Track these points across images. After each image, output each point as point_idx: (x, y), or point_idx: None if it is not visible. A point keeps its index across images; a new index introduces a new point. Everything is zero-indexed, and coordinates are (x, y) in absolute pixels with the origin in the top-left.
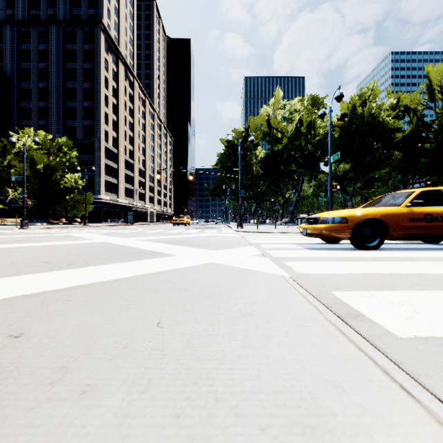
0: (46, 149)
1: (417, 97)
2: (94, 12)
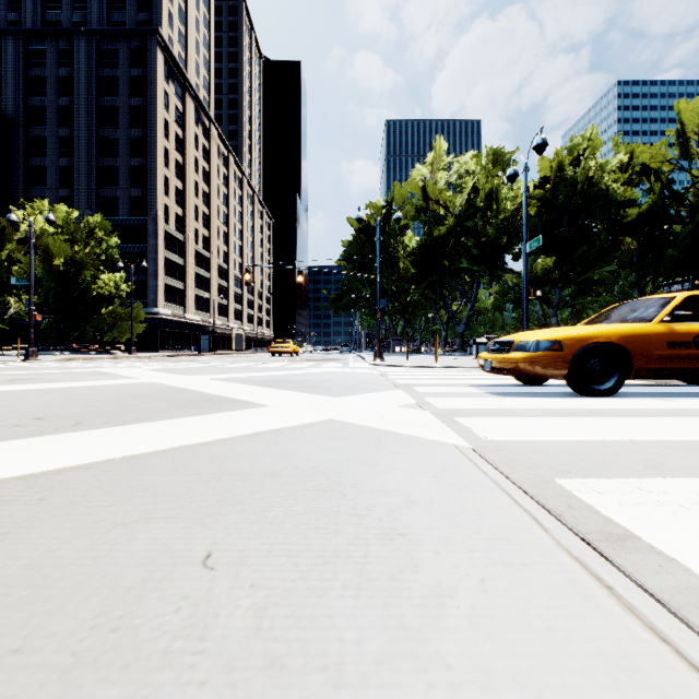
0: (69, 233)
1: (661, 152)
2: (147, 16)
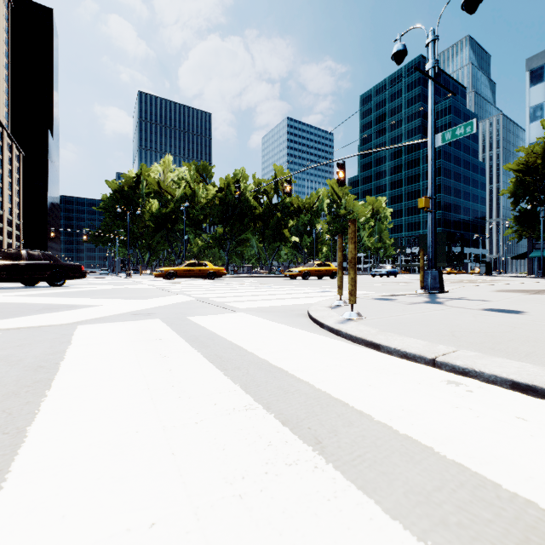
0: None
1: (270, 185)
2: None
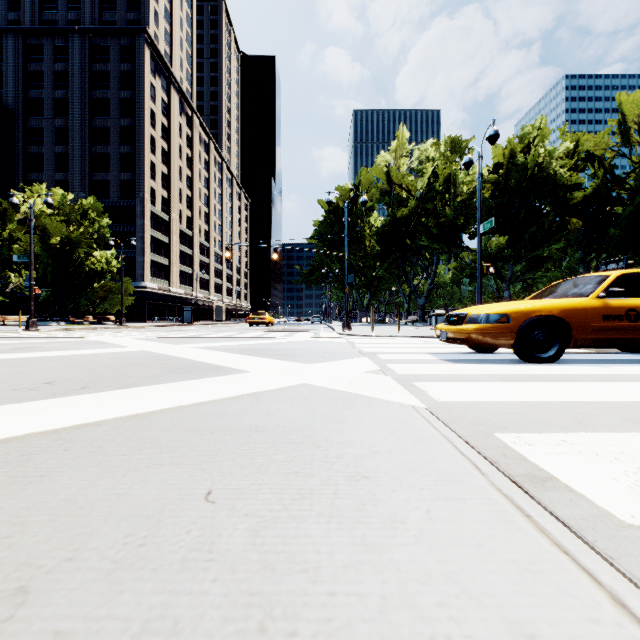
0: (65, 214)
1: (604, 140)
2: (135, 16)
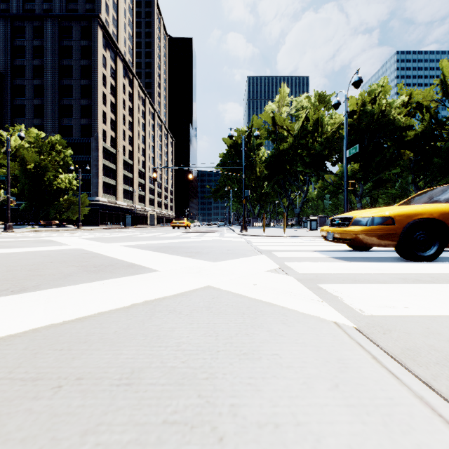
0: (38, 147)
1: (429, 94)
2: (91, 6)
